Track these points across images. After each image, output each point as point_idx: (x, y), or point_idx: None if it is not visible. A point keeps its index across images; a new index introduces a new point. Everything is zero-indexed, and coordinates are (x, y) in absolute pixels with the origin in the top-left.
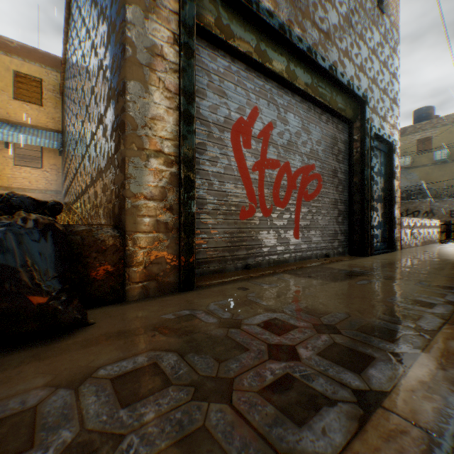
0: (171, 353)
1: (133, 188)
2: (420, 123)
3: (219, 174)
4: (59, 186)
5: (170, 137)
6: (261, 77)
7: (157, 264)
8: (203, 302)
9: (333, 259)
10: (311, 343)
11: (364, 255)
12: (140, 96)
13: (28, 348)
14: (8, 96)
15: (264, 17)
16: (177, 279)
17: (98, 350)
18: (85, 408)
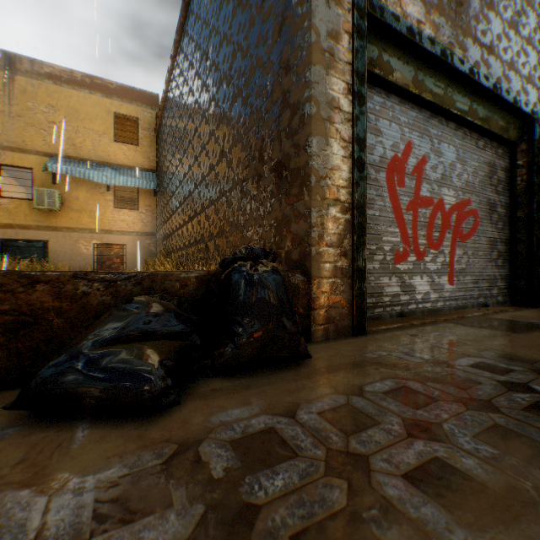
0: (410, 381)
1: (317, 236)
2: None
3: (375, 217)
4: (153, 227)
5: (345, 185)
6: (414, 108)
7: (335, 308)
8: (389, 345)
9: (493, 309)
10: (539, 383)
11: (532, 305)
12: (322, 149)
13: (283, 370)
14: (108, 139)
15: (426, 46)
16: (350, 323)
17: (343, 375)
18: (387, 407)
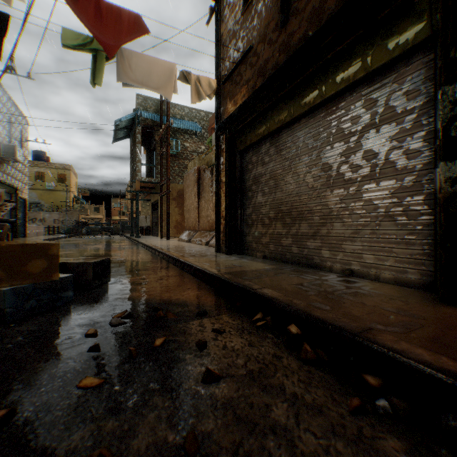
0: None
1: None
2: (39, 161)
3: None
4: None
5: None
6: None
7: None
8: None
9: None
10: None
11: (19, 237)
12: None
13: None
14: None
15: None
16: None
17: None
18: None
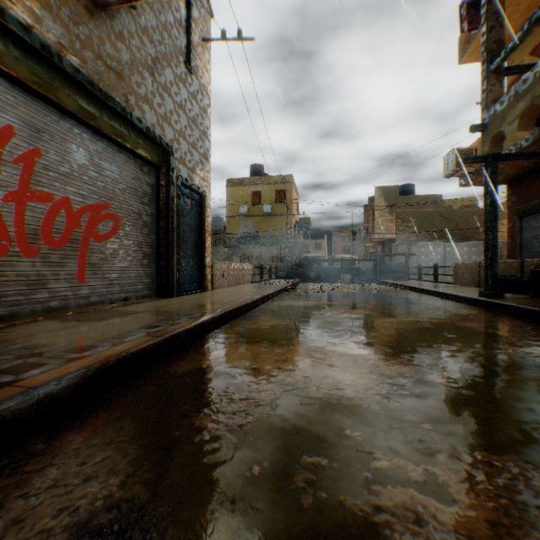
0: None
1: None
2: (254, 177)
3: None
4: None
5: None
6: (21, 92)
7: None
8: None
9: (130, 302)
10: None
11: (170, 296)
12: None
13: None
14: None
15: (16, 28)
16: None
17: None
18: None
